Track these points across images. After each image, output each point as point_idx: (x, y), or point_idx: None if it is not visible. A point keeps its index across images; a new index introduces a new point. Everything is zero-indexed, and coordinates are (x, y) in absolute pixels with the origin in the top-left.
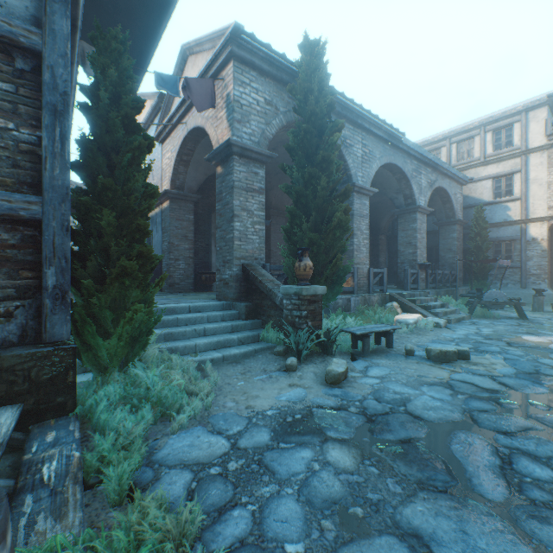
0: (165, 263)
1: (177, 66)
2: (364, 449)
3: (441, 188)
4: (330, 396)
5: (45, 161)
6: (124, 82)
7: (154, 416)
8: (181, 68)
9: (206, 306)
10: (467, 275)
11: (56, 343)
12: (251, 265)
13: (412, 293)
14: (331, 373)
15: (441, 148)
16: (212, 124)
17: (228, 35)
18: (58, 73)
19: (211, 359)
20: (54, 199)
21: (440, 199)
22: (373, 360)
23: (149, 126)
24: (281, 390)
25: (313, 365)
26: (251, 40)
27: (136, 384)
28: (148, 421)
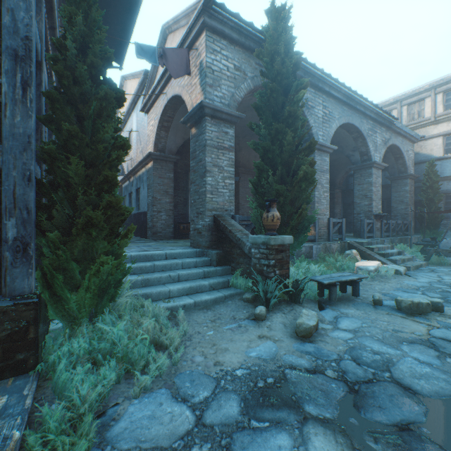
0: (149, 215)
1: (158, 45)
2: (353, 438)
3: (395, 146)
4: (302, 352)
5: (4, 107)
6: (94, 34)
7: (117, 374)
8: (161, 46)
9: (180, 253)
10: (418, 224)
11: (17, 297)
12: (221, 216)
13: (369, 241)
14: (302, 326)
15: (392, 110)
16: (188, 91)
17: (201, 7)
18: (19, 17)
19: (183, 304)
20: (15, 147)
21: (392, 155)
22: (341, 310)
23: (138, 100)
24: (250, 343)
25: (281, 314)
26: (221, 10)
27: (102, 338)
28: (109, 382)
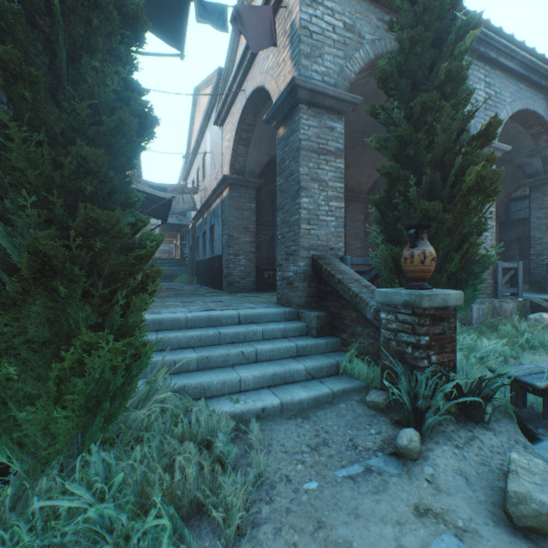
0: (225, 259)
1: None
2: None
3: None
4: None
5: None
6: None
7: None
8: None
9: (261, 314)
10: None
11: None
12: (323, 258)
13: None
14: (526, 506)
15: None
16: (273, 76)
17: None
18: None
19: (261, 407)
20: None
21: None
22: None
23: (211, 112)
24: (401, 532)
25: (452, 448)
26: None
27: (78, 511)
28: None
